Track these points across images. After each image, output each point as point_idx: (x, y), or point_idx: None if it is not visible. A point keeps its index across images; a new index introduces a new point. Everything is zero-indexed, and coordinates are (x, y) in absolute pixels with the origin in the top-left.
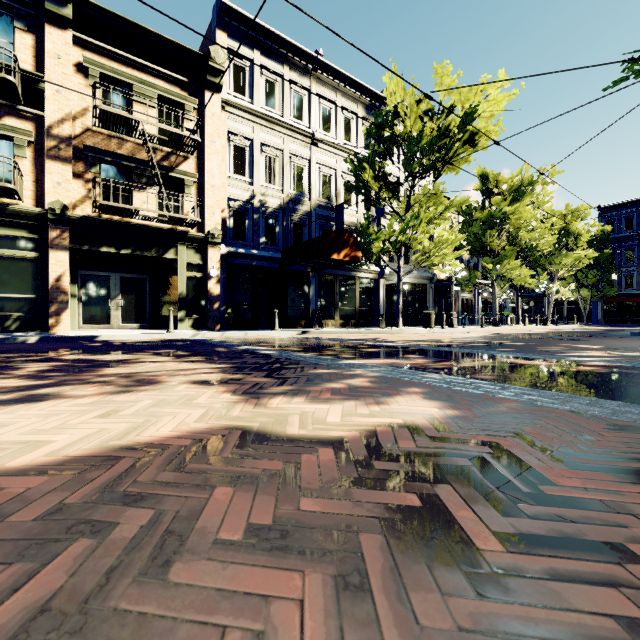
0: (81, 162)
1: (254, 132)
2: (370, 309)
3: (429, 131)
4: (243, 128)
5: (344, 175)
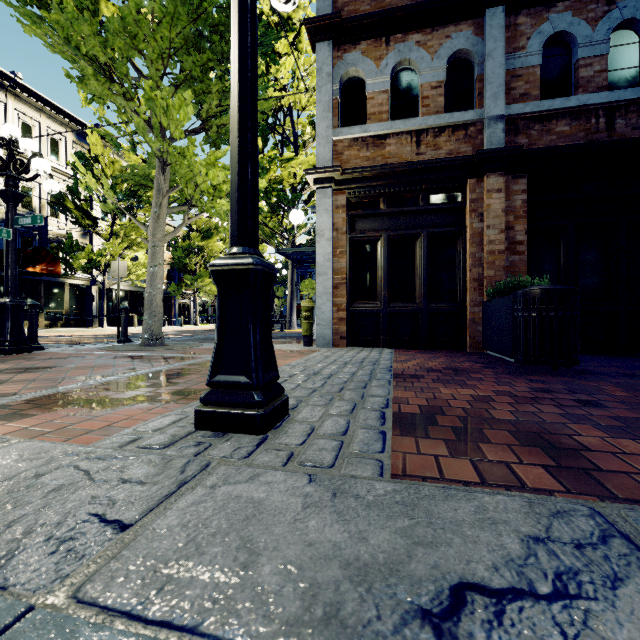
0: None
1: None
2: (82, 312)
3: (123, 186)
4: None
5: None
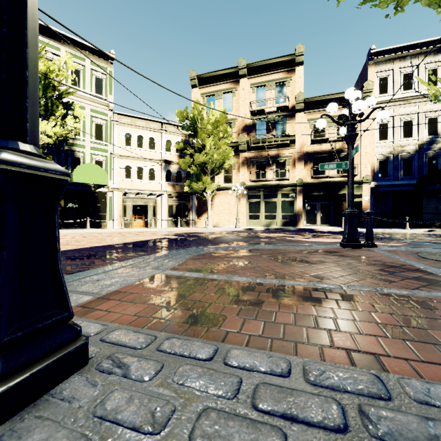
0: (306, 160)
1: (394, 111)
2: None
3: None
4: None
5: None
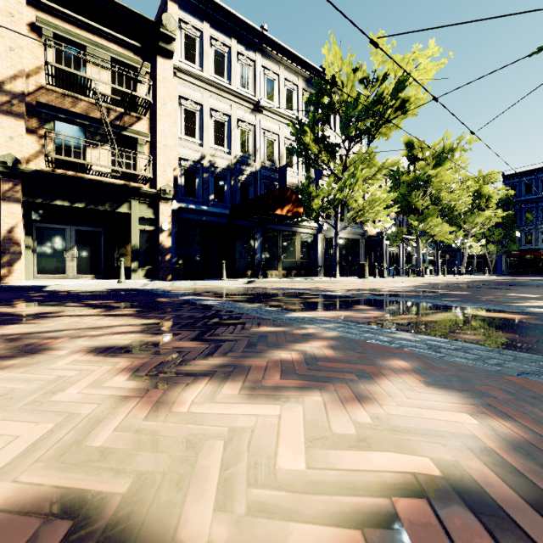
0: (35, 118)
1: (204, 98)
2: (309, 261)
3: (365, 97)
4: (194, 94)
5: (286, 140)
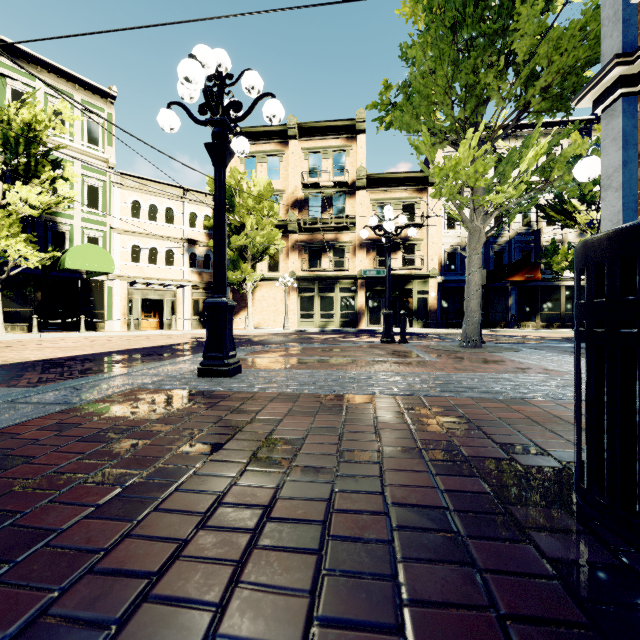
0: (369, 248)
1: None
2: None
3: None
4: None
5: (546, 202)
